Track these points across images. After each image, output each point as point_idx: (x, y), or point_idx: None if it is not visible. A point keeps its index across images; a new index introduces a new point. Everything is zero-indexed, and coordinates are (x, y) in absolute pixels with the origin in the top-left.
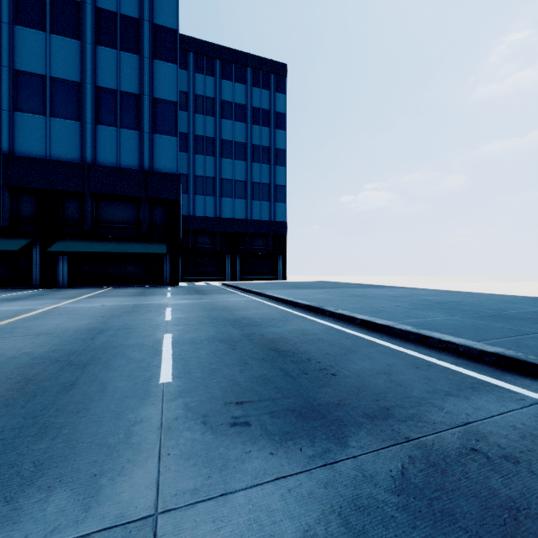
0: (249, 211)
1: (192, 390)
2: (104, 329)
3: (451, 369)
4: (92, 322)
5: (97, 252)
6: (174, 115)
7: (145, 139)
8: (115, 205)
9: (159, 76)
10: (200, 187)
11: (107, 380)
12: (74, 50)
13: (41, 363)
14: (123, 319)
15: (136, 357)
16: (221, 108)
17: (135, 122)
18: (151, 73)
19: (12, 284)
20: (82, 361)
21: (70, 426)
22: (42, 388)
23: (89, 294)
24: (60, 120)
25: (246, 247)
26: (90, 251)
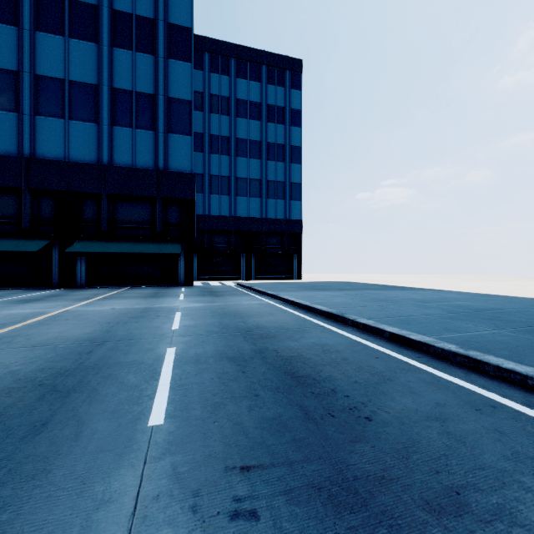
0: (264, 209)
1: (185, 440)
2: (105, 340)
3: (526, 414)
4: (95, 330)
5: (112, 253)
6: (188, 114)
7: (159, 139)
8: (131, 205)
9: (173, 76)
10: (215, 187)
11: (86, 418)
12: (91, 52)
13: (22, 388)
14: (128, 326)
15: (129, 382)
16: (236, 106)
17: (150, 122)
18: (166, 73)
19: (33, 284)
20: (68, 385)
21: (13, 506)
22: (6, 430)
23: (103, 295)
24: (78, 123)
25: (261, 246)
26: (106, 252)
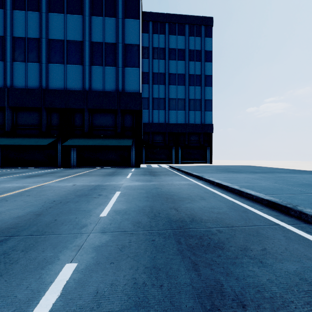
0: (187, 118)
1: None
2: (16, 233)
3: None
4: (30, 212)
5: (89, 145)
6: (137, 53)
7: (119, 72)
8: (102, 116)
9: (128, 29)
10: (156, 105)
11: None
12: (79, 21)
13: None
14: (64, 207)
15: None
16: (169, 53)
17: (113, 61)
18: (123, 28)
19: (48, 165)
20: None
21: None
22: None
23: (80, 173)
24: (71, 66)
25: (185, 142)
26: (85, 145)
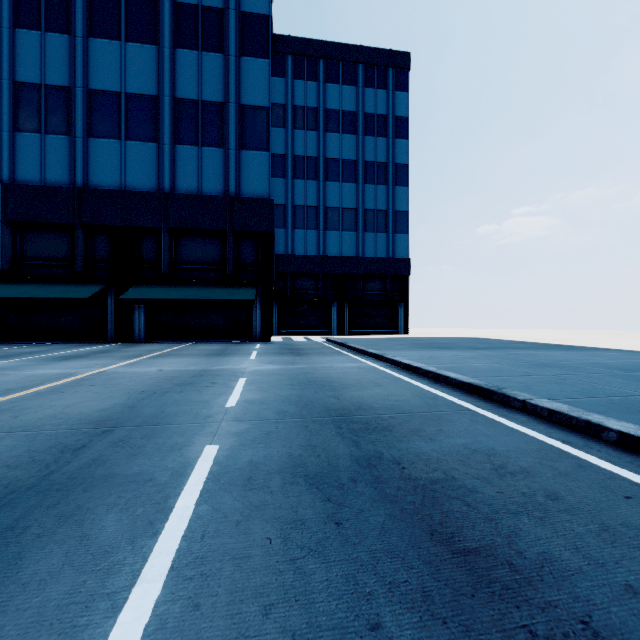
0: (360, 246)
1: None
2: (118, 424)
3: None
4: (116, 404)
5: (173, 299)
6: (265, 124)
7: (230, 158)
8: (196, 242)
9: (247, 77)
10: (300, 220)
11: None
12: (151, 57)
13: None
14: (165, 398)
15: (99, 537)
16: (325, 119)
17: (219, 137)
18: (238, 74)
19: (87, 337)
20: None
21: None
22: None
23: (159, 352)
24: (135, 143)
25: (357, 292)
26: (165, 298)
